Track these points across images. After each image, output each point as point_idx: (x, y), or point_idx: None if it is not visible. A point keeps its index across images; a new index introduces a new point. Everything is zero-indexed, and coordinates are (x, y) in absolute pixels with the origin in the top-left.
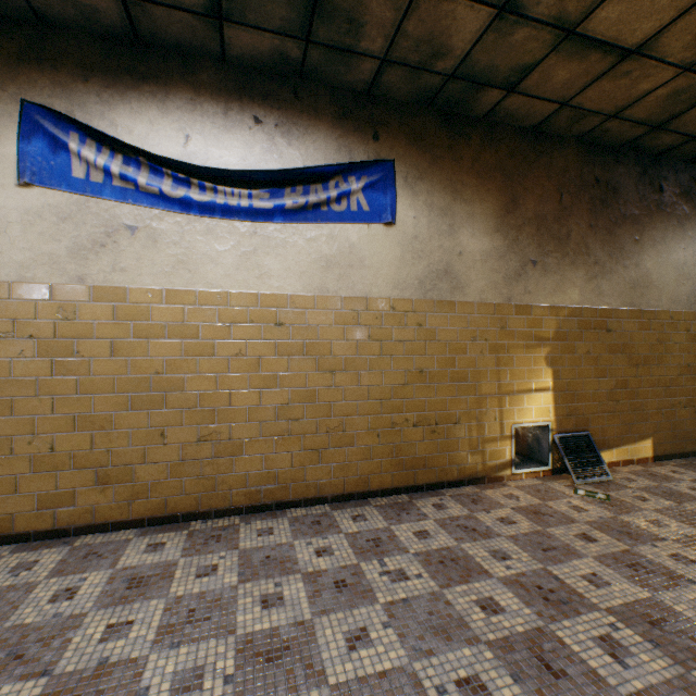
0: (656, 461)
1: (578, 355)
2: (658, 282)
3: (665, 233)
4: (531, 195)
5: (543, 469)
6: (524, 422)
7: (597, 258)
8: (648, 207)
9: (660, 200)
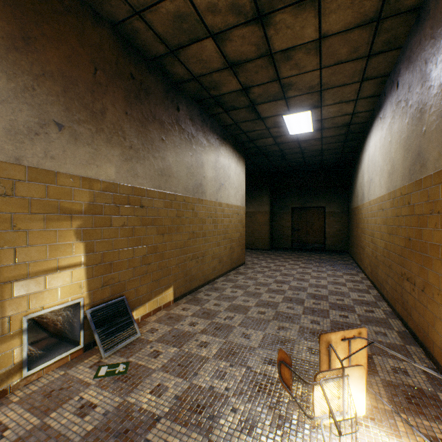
0: (176, 302)
1: (114, 227)
2: (177, 174)
3: (181, 141)
4: (56, 47)
5: (73, 351)
6: (45, 308)
7: (133, 143)
8: (171, 118)
9: (179, 117)
